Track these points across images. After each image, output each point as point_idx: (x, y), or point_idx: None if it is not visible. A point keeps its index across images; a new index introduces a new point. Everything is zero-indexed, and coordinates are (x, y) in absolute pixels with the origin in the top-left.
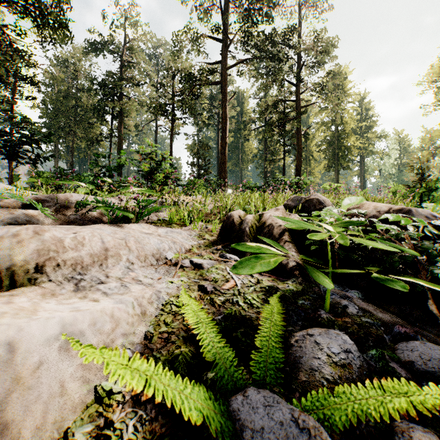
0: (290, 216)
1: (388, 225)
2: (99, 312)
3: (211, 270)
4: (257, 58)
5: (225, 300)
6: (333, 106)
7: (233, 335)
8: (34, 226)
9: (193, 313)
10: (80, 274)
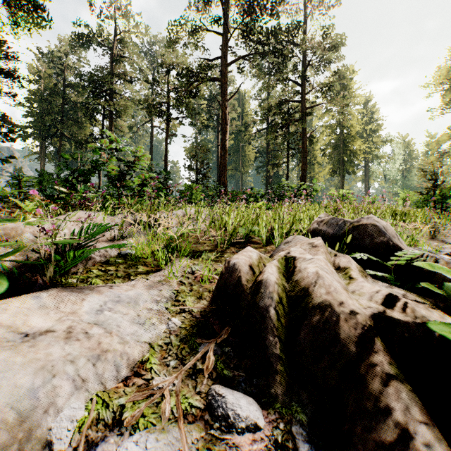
0: (338, 260)
1: None
2: None
3: None
4: (260, 53)
5: None
6: (341, 106)
7: None
8: None
9: None
10: None
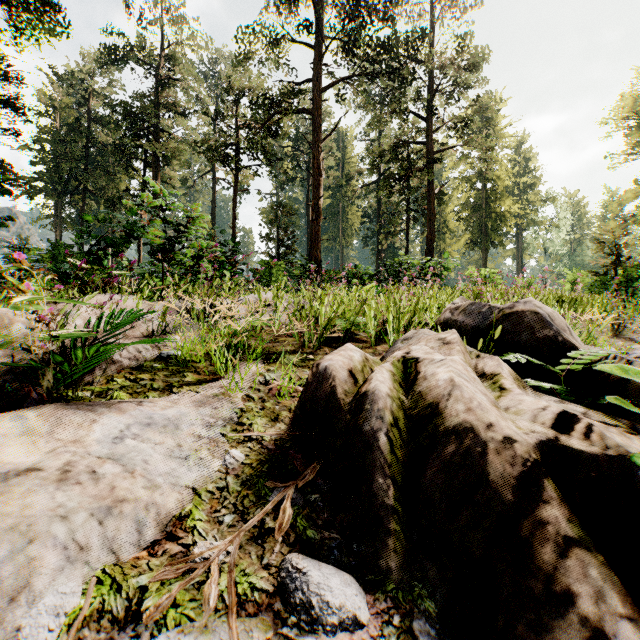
0: (482, 363)
1: None
2: None
3: None
4: (367, 74)
5: None
6: (483, 150)
7: None
8: None
9: None
10: None
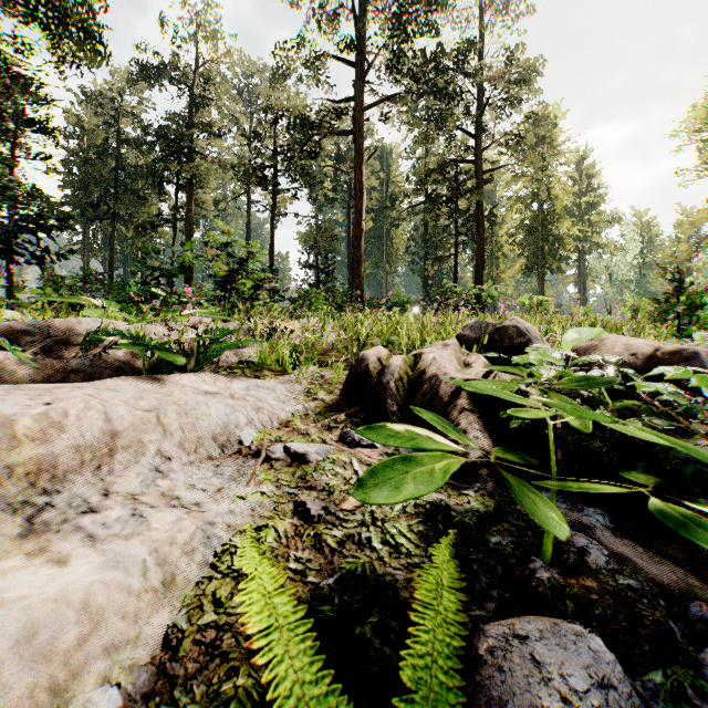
0: (469, 358)
1: (661, 386)
2: (50, 603)
3: (322, 467)
4: (412, 91)
5: (346, 536)
6: (536, 170)
7: (355, 631)
8: None
9: (263, 602)
10: (47, 493)
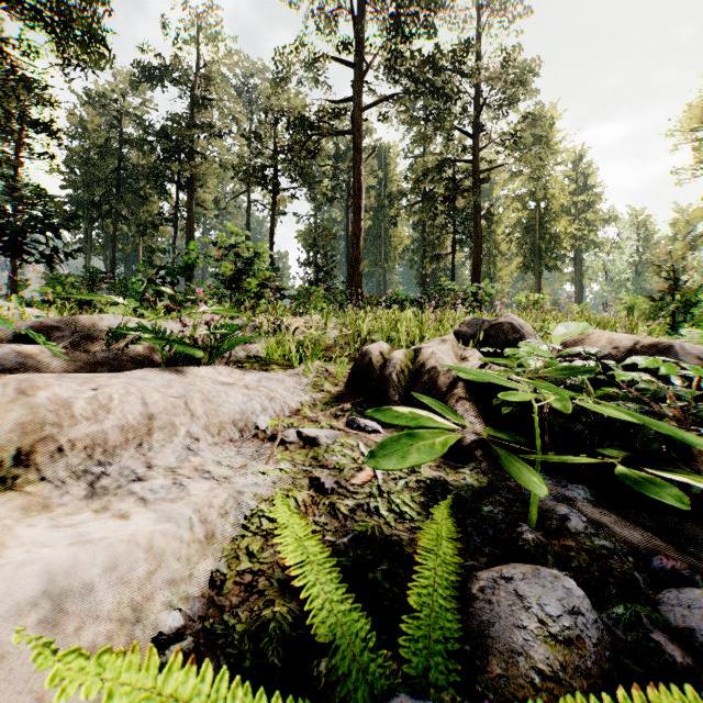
0: (465, 353)
1: (635, 375)
2: (124, 543)
3: (332, 449)
4: (410, 92)
5: (356, 505)
6: (533, 169)
7: (369, 576)
8: (20, 380)
9: (296, 544)
10: (101, 464)
